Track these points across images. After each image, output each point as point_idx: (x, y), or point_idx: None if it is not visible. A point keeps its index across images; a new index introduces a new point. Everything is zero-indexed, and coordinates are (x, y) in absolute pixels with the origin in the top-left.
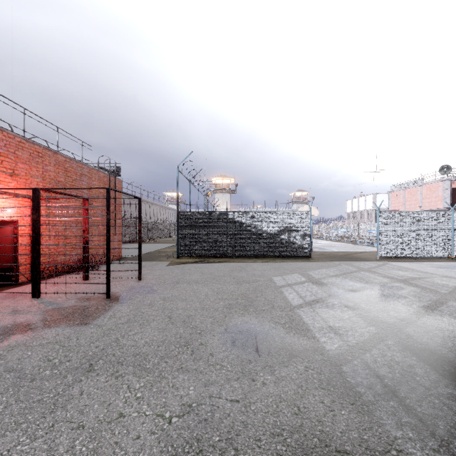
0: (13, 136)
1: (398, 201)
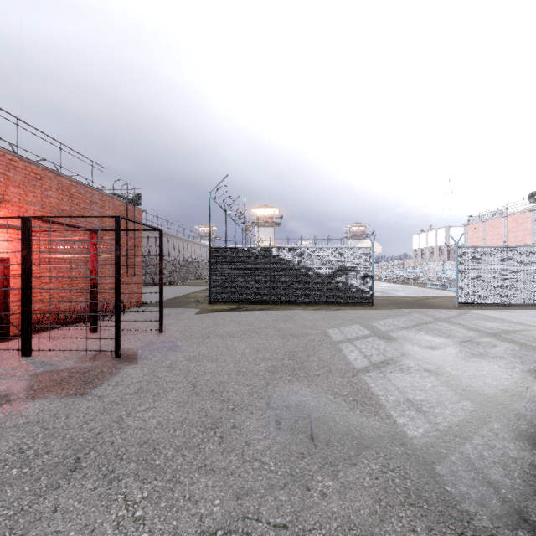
0: (2, 152)
1: (477, 235)
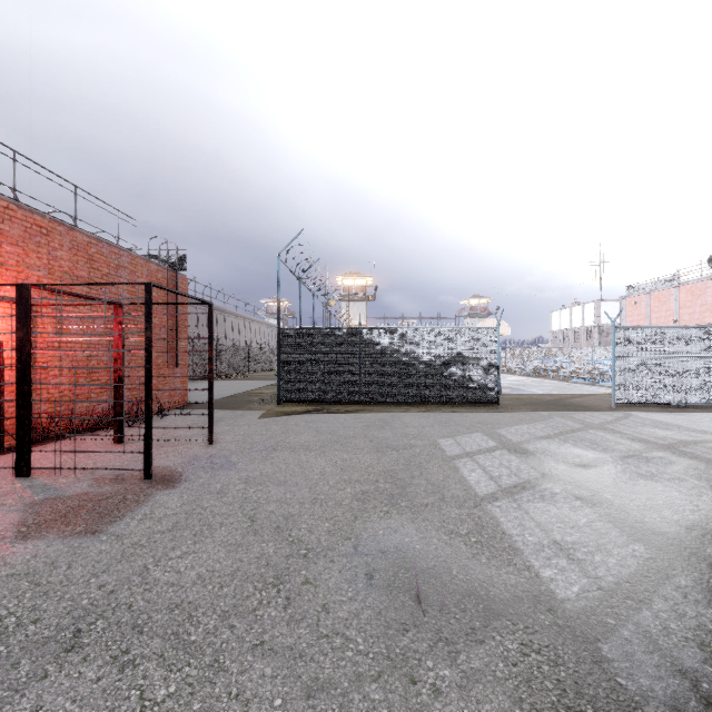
0: None
1: (638, 312)
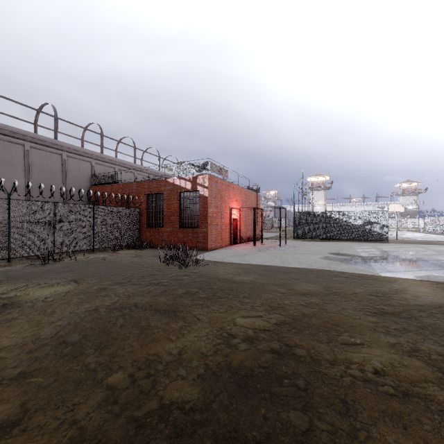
0: (236, 186)
1: None
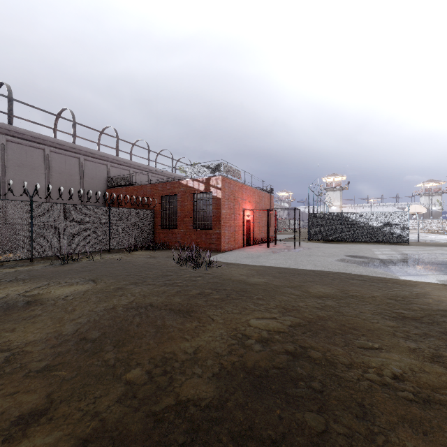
0: (250, 187)
1: None
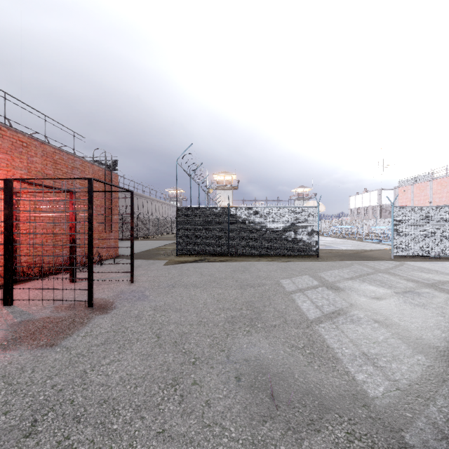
0: None
1: (406, 196)
